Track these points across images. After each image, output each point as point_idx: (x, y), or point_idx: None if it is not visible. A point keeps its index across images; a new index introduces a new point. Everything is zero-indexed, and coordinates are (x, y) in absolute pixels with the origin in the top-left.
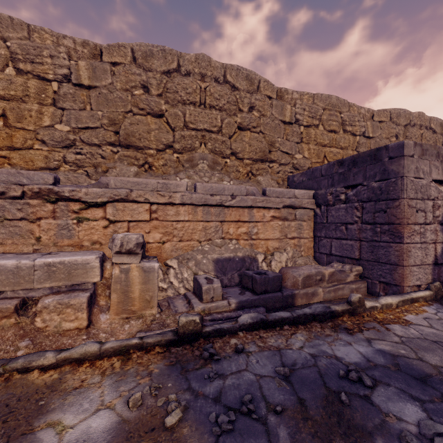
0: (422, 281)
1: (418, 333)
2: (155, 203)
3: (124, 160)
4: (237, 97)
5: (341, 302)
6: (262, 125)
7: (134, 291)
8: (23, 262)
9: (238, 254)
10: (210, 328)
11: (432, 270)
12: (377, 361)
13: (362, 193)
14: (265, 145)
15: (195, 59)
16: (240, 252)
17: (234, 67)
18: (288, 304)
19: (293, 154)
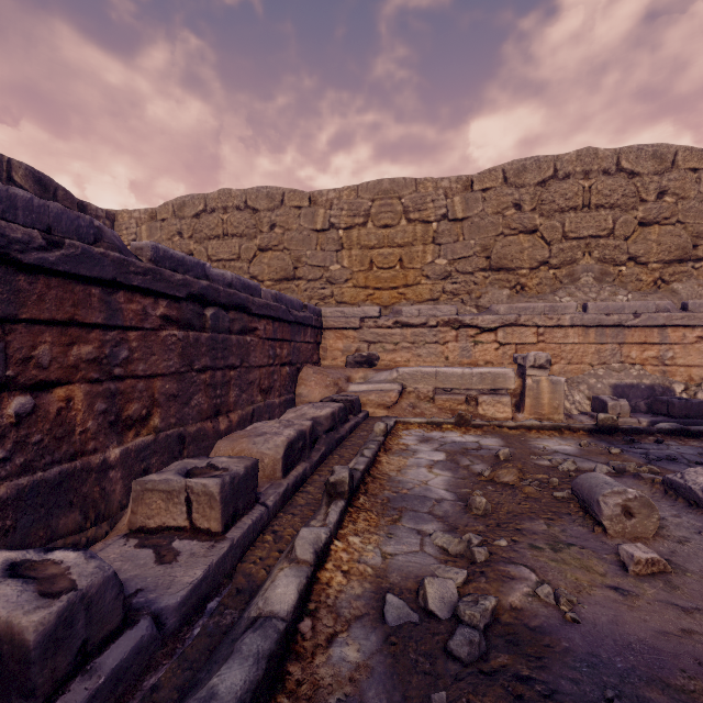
0: None
1: None
2: (542, 326)
3: (495, 284)
4: (638, 186)
5: None
6: (681, 212)
7: (544, 399)
8: (466, 370)
9: (644, 381)
10: (626, 426)
11: None
12: None
13: None
14: (686, 239)
15: (576, 157)
16: (647, 379)
17: (632, 149)
18: None
19: None
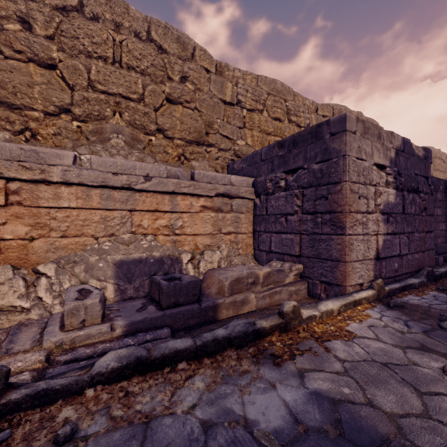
0: (364, 278)
1: (364, 352)
2: (14, 178)
3: None
4: (165, 62)
5: (272, 314)
6: (198, 101)
7: None
8: None
9: (154, 254)
10: (21, 392)
11: (374, 266)
12: (310, 420)
13: (302, 177)
14: (201, 124)
15: (106, 0)
16: (157, 251)
17: (161, 23)
18: (208, 318)
19: (235, 140)
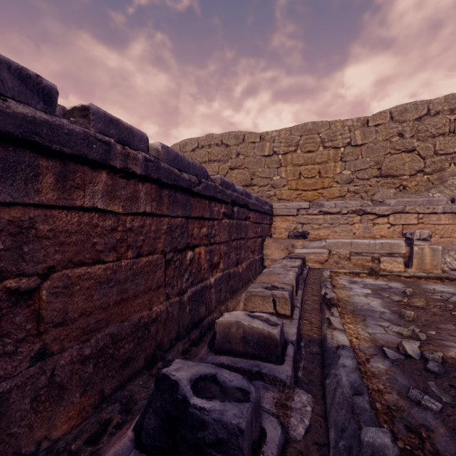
0: None
1: None
2: (421, 213)
3: (384, 186)
4: None
5: None
6: None
7: (426, 260)
8: (371, 241)
9: None
10: None
11: None
12: None
13: None
14: None
15: (444, 100)
16: None
17: None
18: None
19: None
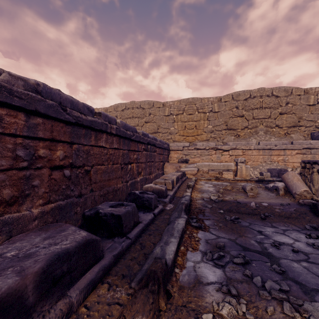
0: None
1: None
2: (244, 149)
3: (229, 135)
4: (279, 101)
5: None
6: (294, 110)
7: (243, 172)
8: (218, 163)
9: (278, 167)
10: (266, 179)
11: None
12: None
13: None
14: (295, 119)
15: (257, 90)
16: (279, 167)
17: (277, 88)
18: None
19: (316, 120)
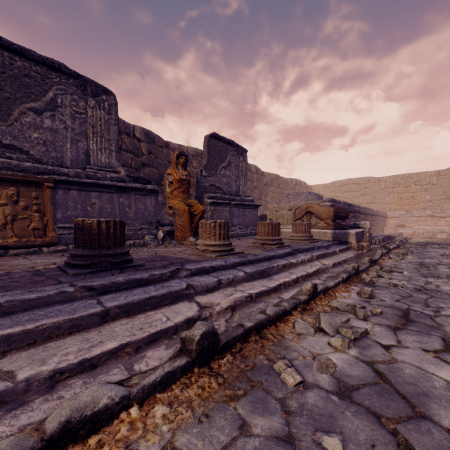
0: None
1: None
2: None
3: (448, 203)
4: None
5: None
6: None
7: None
8: (433, 227)
9: None
10: None
11: None
12: None
13: None
14: None
15: None
16: None
17: None
18: None
19: None
